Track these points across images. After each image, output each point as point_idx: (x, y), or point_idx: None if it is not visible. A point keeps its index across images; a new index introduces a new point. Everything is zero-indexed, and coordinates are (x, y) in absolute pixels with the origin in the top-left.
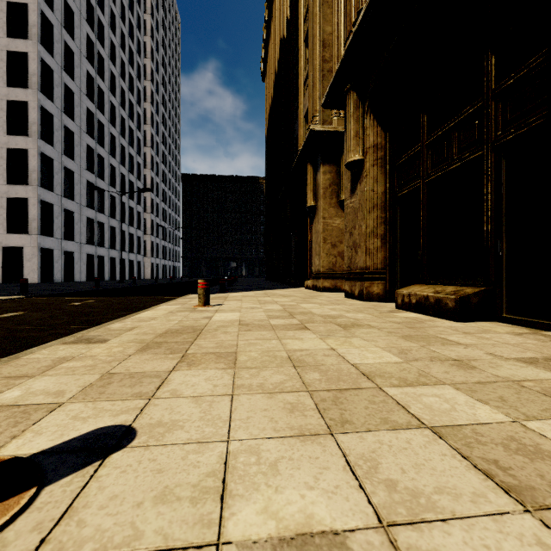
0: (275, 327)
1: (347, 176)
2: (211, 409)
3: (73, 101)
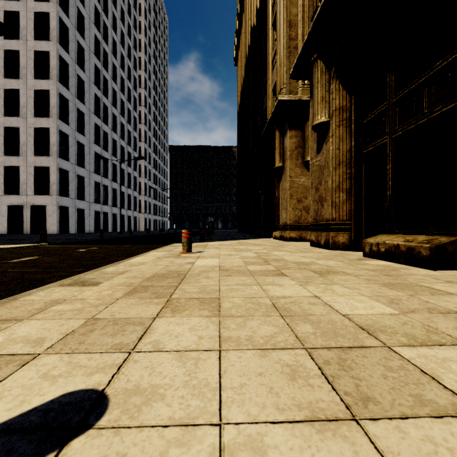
0: (253, 273)
1: (313, 137)
2: (197, 370)
3: (84, 88)
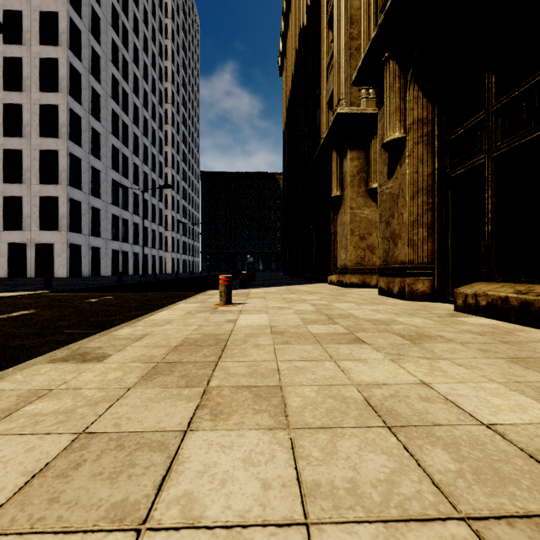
0: (318, 338)
1: (382, 158)
2: None
3: (99, 103)
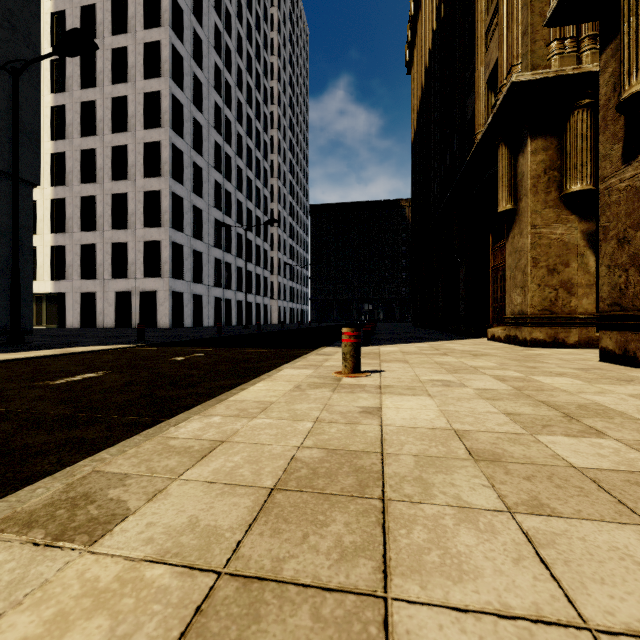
0: (615, 492)
1: (609, 133)
2: None
3: (202, 135)
